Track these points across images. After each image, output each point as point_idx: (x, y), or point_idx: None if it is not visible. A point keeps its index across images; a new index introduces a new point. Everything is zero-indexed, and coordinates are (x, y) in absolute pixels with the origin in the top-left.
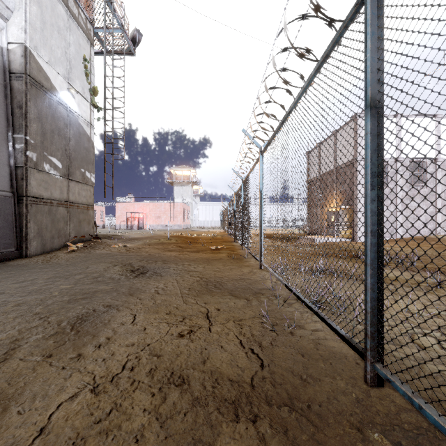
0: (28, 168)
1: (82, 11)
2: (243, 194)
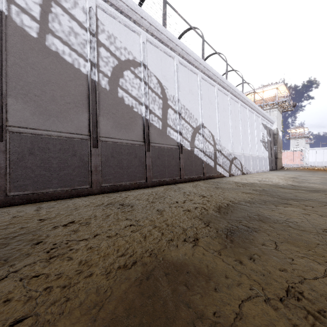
0: (277, 152)
1: (281, 108)
2: None
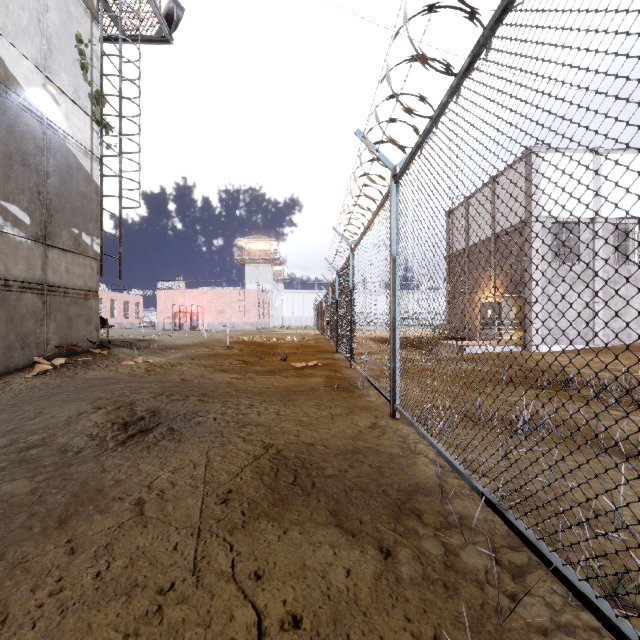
0: None
1: None
2: (352, 271)
